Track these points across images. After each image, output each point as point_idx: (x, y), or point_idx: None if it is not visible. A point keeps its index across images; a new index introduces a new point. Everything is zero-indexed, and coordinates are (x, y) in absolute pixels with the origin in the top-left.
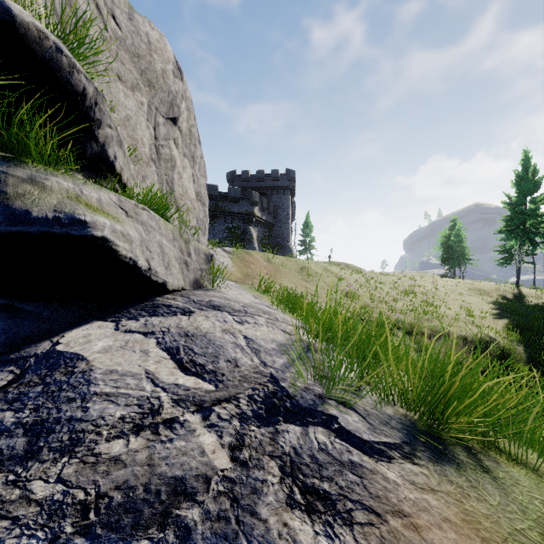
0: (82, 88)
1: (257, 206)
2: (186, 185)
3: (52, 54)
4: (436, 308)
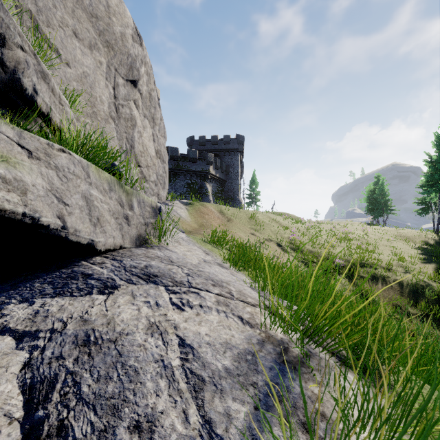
0: None
1: (211, 166)
2: (146, 143)
3: None
4: (370, 254)
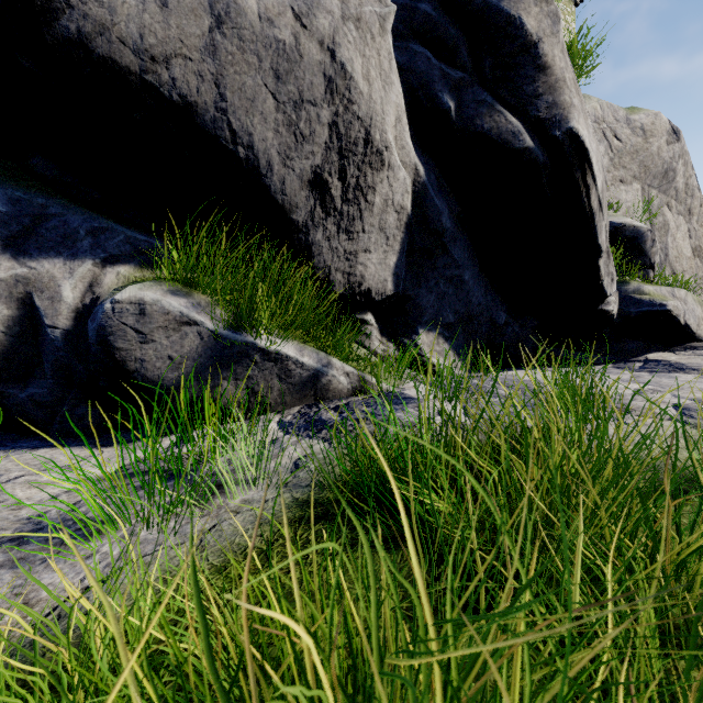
0: (647, 237)
1: None
2: (680, 245)
3: (638, 230)
4: None
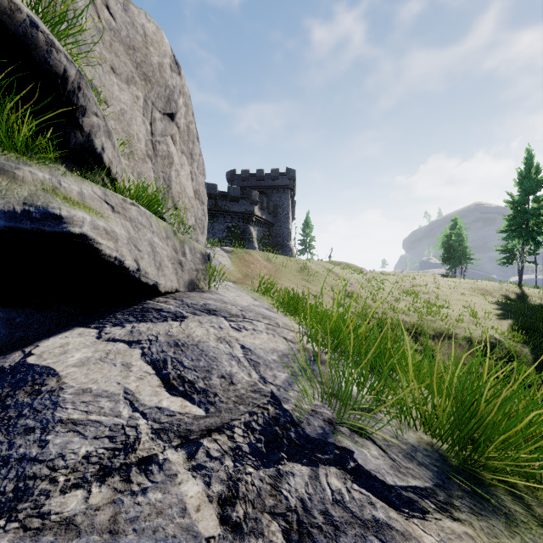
0: (62, 70)
1: (256, 206)
2: (184, 183)
3: (26, 29)
4: (439, 309)
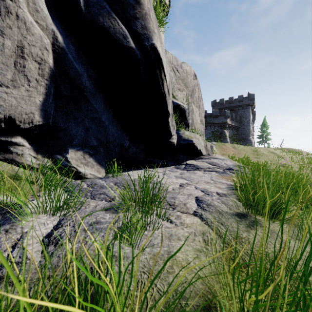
0: (187, 112)
1: (228, 118)
2: (197, 118)
3: (184, 108)
4: None
